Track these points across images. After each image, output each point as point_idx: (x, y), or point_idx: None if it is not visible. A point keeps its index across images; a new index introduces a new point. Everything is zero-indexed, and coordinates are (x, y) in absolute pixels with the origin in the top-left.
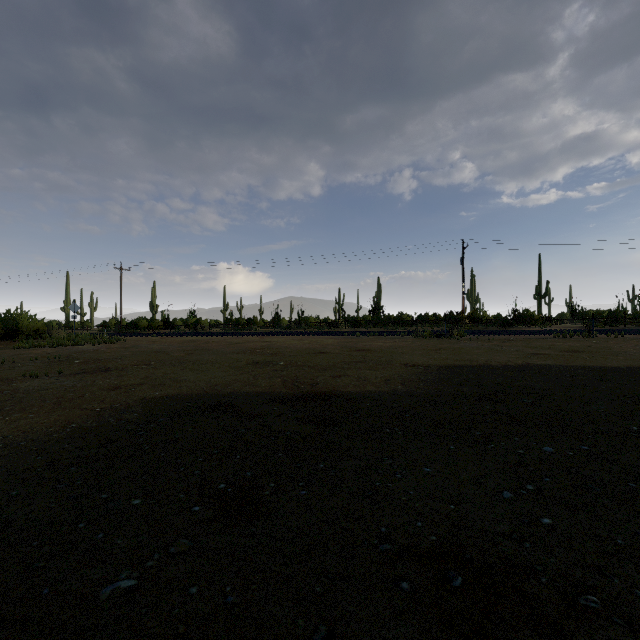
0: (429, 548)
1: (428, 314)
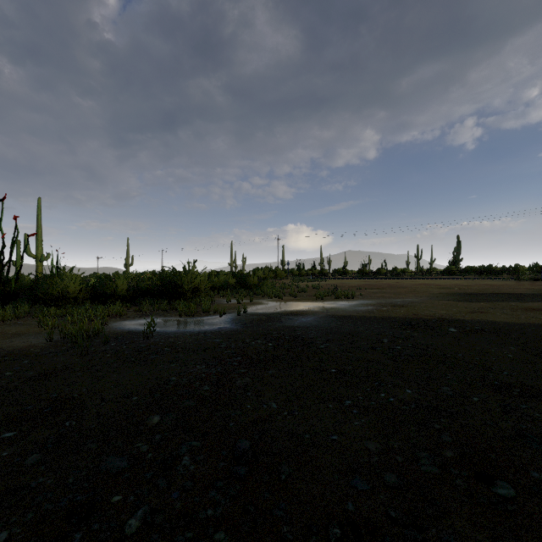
0: None
1: (517, 265)
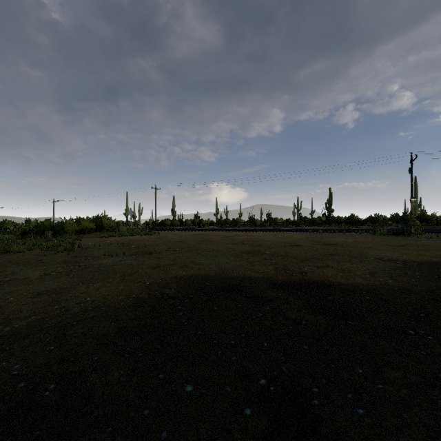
0: None
1: (377, 215)
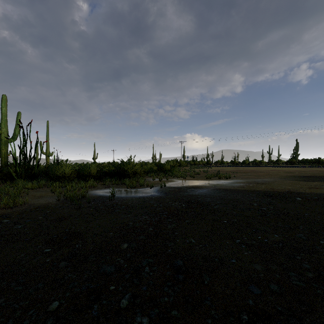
0: None
1: None
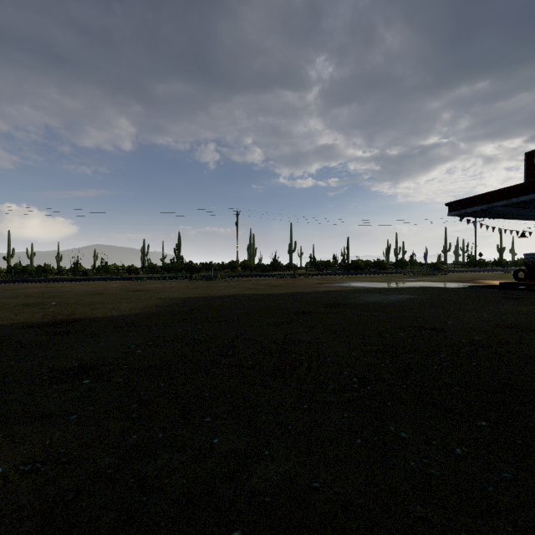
0: (70, 367)
1: (212, 263)
